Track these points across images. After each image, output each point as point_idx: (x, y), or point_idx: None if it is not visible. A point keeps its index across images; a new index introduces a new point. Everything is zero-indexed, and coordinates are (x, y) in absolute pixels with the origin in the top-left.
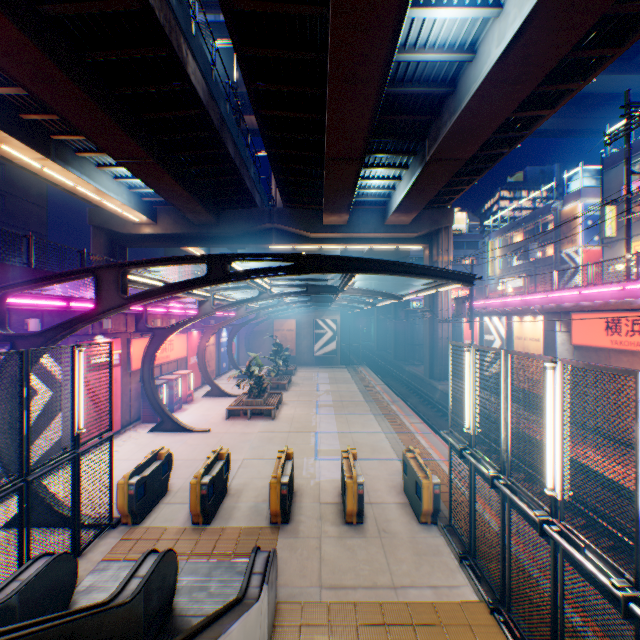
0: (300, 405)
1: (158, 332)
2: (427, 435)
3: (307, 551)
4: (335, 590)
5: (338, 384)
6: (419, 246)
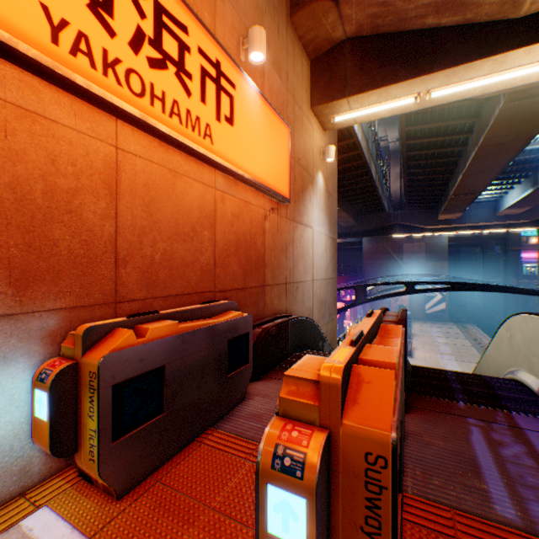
0: (426, 351)
1: (346, 302)
2: None
3: None
4: None
5: (451, 338)
6: (531, 228)
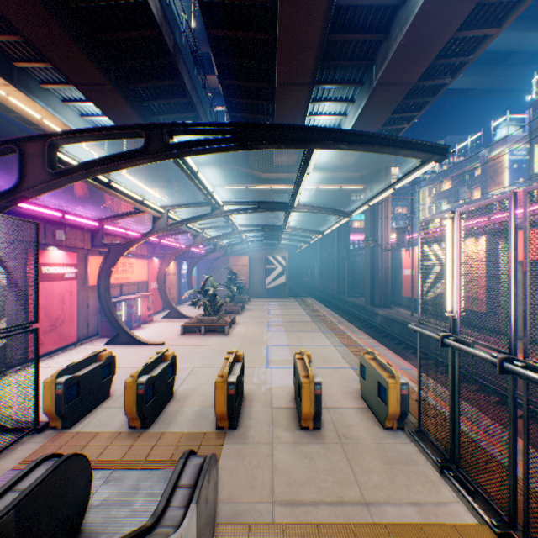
0: (252, 325)
1: (114, 248)
2: (376, 348)
3: (257, 459)
4: (291, 507)
5: (287, 310)
6: (361, 186)
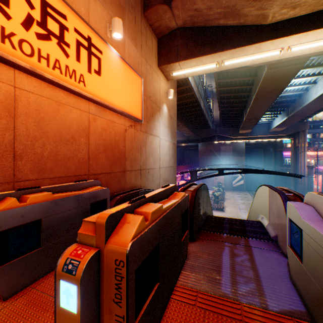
0: (232, 207)
1: (187, 180)
2: None
3: None
4: None
5: (246, 200)
6: (287, 139)
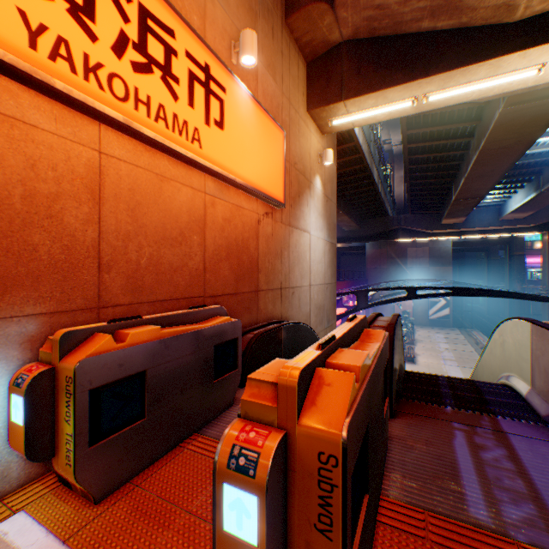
0: (429, 357)
1: (348, 308)
2: None
3: None
4: None
5: (454, 344)
6: (535, 233)
